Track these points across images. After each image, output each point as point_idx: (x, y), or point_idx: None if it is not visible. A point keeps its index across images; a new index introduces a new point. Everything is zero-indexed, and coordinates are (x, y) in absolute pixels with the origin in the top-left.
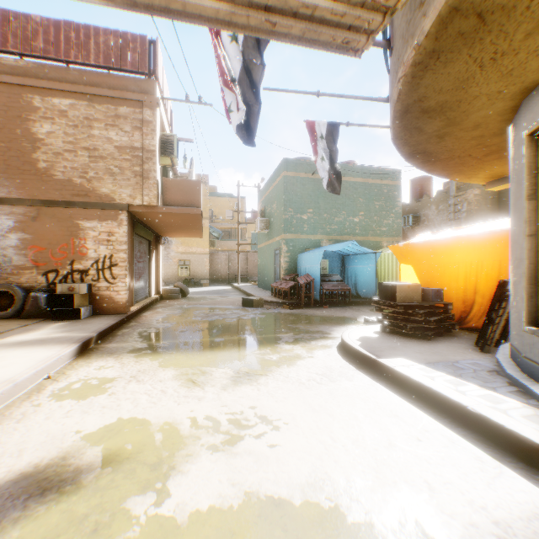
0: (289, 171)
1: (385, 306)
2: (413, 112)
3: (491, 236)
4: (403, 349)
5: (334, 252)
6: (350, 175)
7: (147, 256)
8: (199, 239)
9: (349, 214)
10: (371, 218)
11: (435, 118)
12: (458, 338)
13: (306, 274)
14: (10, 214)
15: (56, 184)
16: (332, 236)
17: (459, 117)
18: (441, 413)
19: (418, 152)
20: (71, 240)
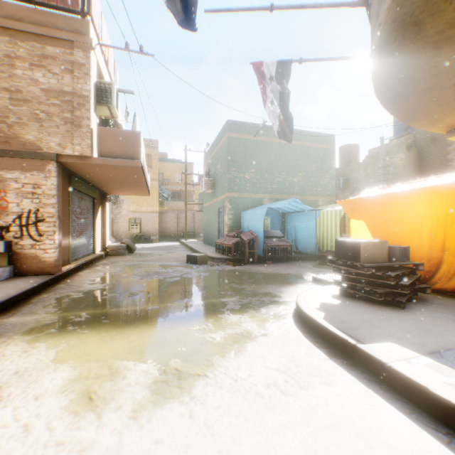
0: (232, 132)
1: (345, 266)
2: None
3: None
4: (381, 324)
5: (275, 210)
6: None
7: (91, 213)
8: (149, 199)
9: (289, 174)
10: (309, 179)
11: (452, 1)
12: (431, 303)
13: (250, 231)
14: None
15: None
16: (273, 195)
17: None
18: None
19: (397, 78)
20: None
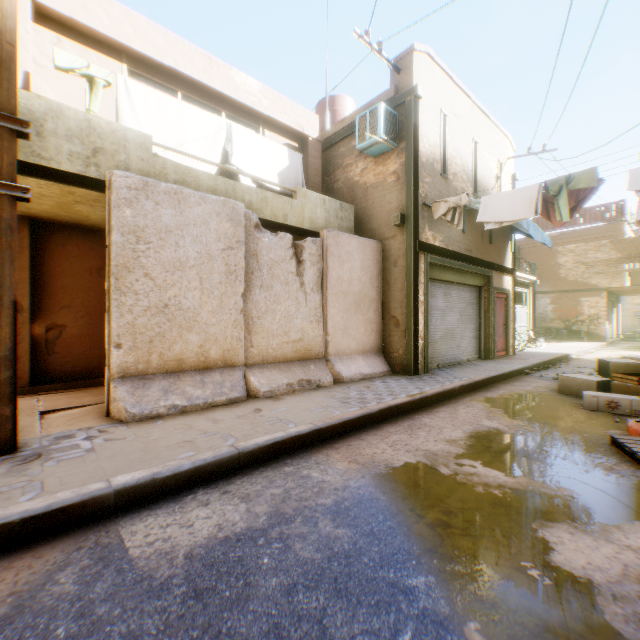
0: None
1: None
2: None
3: None
4: None
5: None
6: None
7: (609, 311)
8: None
9: None
10: None
11: None
12: None
13: None
14: (547, 297)
15: (567, 282)
16: None
17: None
18: None
19: None
20: (574, 307)
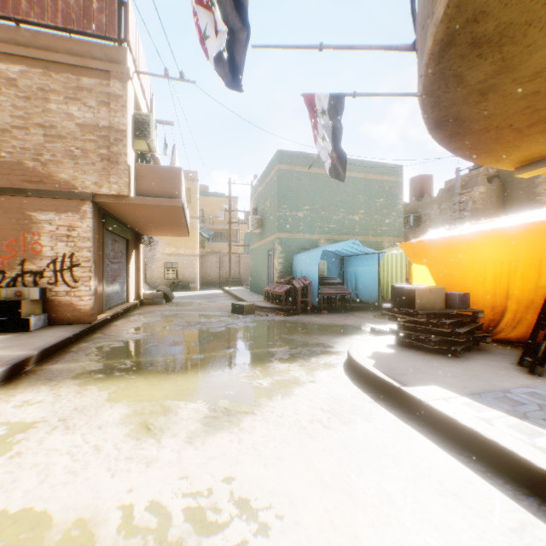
0: (283, 164)
1: (400, 314)
2: (458, 45)
3: (528, 229)
4: (431, 370)
5: (333, 253)
6: (350, 170)
7: (125, 256)
8: (187, 240)
9: (349, 212)
10: (372, 217)
11: (486, 57)
12: (491, 353)
13: (303, 277)
14: None
15: (2, 167)
16: (330, 235)
17: (518, 57)
18: (518, 486)
19: (448, 120)
20: (21, 235)
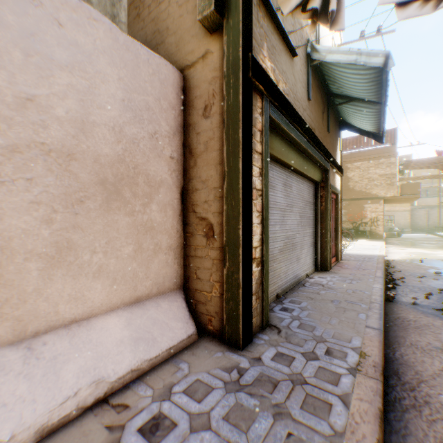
0: None
1: None
2: None
3: None
4: None
5: None
6: None
7: None
8: None
9: None
10: None
11: None
12: None
13: None
14: None
15: (355, 192)
16: None
17: None
18: None
19: None
20: (360, 212)
